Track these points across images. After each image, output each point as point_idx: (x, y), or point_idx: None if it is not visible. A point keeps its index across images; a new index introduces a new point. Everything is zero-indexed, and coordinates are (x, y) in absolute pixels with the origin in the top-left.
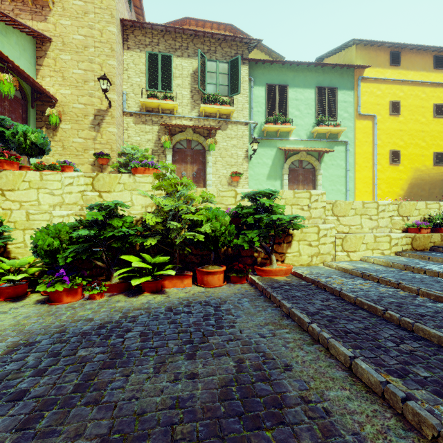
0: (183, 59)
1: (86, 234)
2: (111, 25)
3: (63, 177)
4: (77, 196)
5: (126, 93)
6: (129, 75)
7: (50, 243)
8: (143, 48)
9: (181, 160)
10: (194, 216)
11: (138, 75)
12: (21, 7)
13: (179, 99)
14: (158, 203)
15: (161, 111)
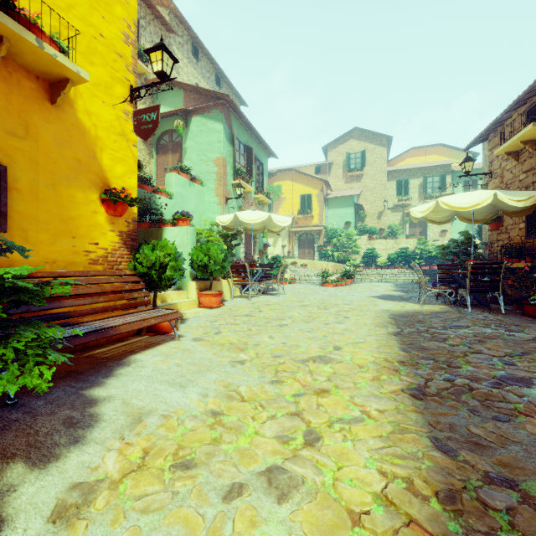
0: (414, 179)
1: (399, 255)
2: (385, 177)
3: (386, 241)
4: (390, 246)
5: (387, 200)
6: (388, 192)
7: (393, 257)
8: (395, 178)
9: (413, 226)
10: (430, 250)
11: (392, 191)
12: (352, 179)
13: (412, 198)
14: (418, 247)
15: (403, 205)
